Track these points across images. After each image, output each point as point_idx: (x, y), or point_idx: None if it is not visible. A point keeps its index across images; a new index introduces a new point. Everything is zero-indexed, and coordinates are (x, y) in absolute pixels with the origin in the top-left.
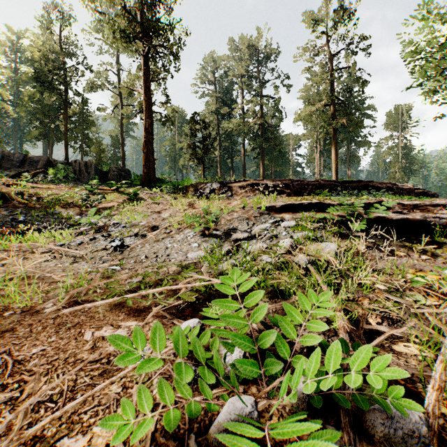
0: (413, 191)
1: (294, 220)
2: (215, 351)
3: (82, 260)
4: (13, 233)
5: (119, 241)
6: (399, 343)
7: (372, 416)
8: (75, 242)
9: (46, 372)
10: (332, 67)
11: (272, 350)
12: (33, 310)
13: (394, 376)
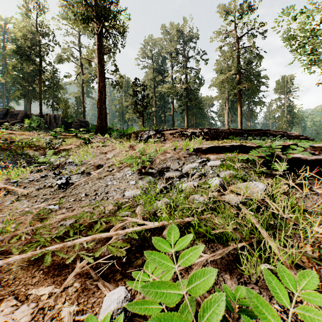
0: (298, 137)
1: (218, 160)
2: None
3: (25, 198)
4: None
5: (66, 178)
6: None
7: None
8: (28, 179)
9: None
10: (238, 46)
11: None
12: None
13: None
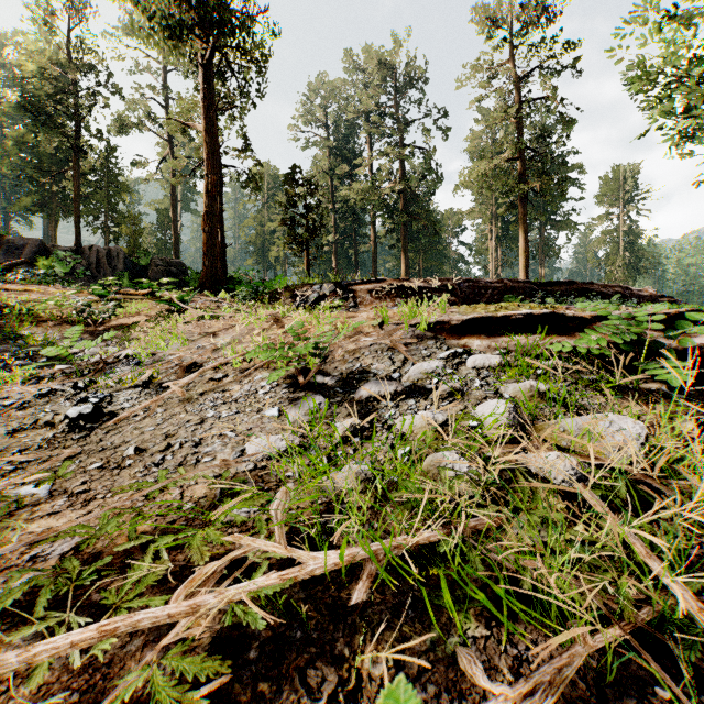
0: (656, 300)
1: (492, 352)
2: None
3: None
4: None
5: (99, 400)
6: None
7: None
8: (6, 400)
9: None
10: (519, 97)
11: None
12: None
13: None
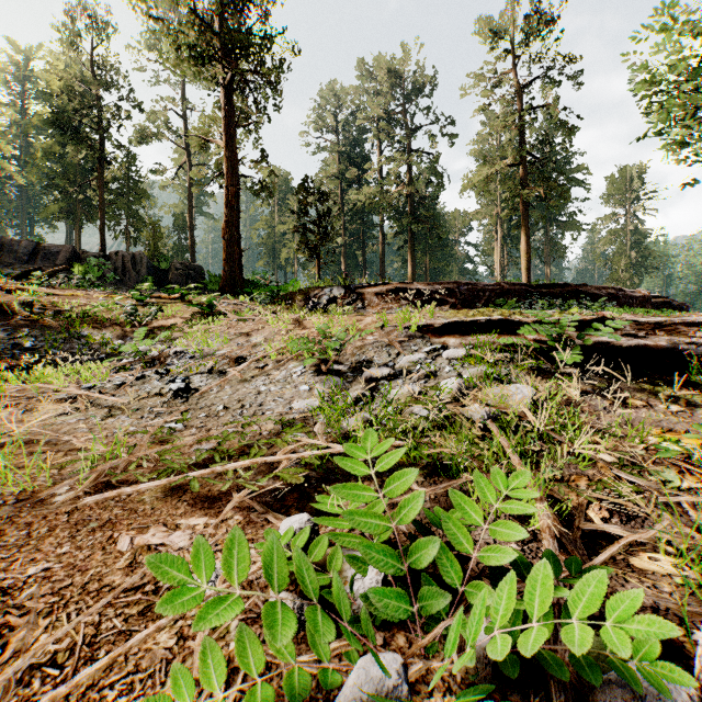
0: (649, 301)
1: (463, 347)
2: (335, 576)
3: (122, 412)
4: (15, 368)
5: (182, 381)
6: (641, 555)
7: (607, 694)
8: (111, 382)
9: (49, 610)
10: (521, 105)
11: (431, 568)
12: (36, 498)
13: (651, 632)
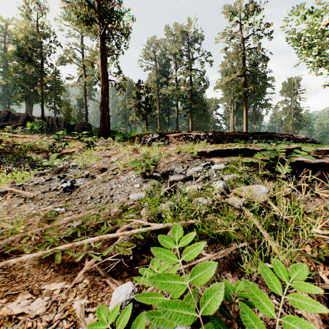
0: (305, 140)
1: (222, 163)
2: None
3: (31, 201)
4: None
5: (70, 182)
6: None
7: None
8: (33, 182)
9: None
10: (243, 47)
11: None
12: None
13: None
